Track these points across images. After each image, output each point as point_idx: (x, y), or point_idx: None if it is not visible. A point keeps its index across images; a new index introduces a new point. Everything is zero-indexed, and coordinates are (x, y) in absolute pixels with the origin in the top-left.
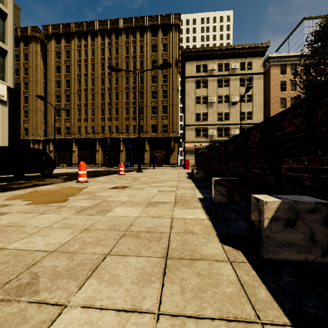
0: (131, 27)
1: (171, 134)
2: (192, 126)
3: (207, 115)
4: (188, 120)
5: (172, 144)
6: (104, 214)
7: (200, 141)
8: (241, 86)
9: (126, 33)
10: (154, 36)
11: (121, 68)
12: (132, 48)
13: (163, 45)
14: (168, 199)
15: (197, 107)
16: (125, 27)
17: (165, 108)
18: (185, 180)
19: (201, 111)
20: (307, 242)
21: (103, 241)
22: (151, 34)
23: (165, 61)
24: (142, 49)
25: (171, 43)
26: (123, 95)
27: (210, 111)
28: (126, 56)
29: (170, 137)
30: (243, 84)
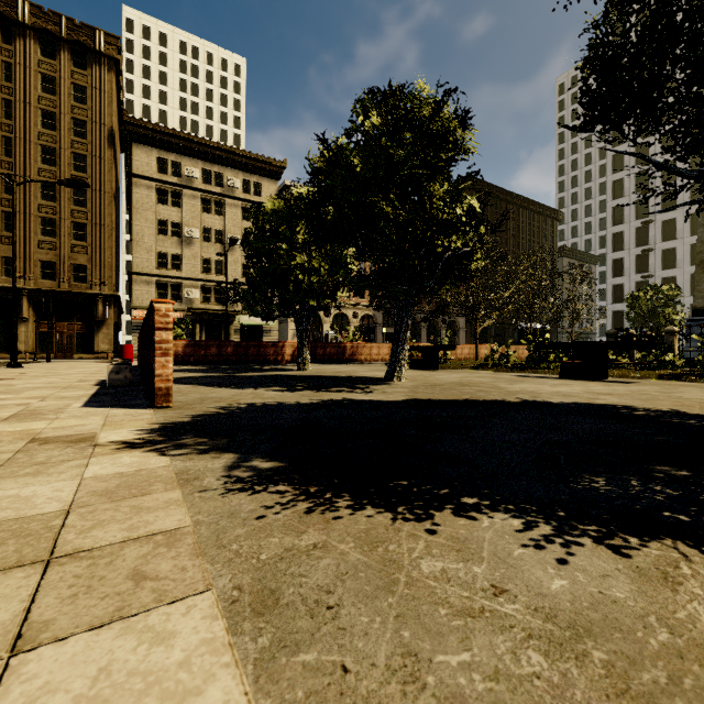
0: None
1: (99, 287)
2: (150, 277)
3: (181, 259)
4: (141, 264)
5: (101, 310)
6: (13, 386)
7: None
8: (244, 220)
9: None
10: (47, 56)
11: None
12: None
13: (76, 88)
14: (71, 381)
15: (159, 240)
16: None
17: (82, 230)
18: (104, 372)
19: (169, 250)
20: (125, 379)
21: (26, 389)
22: (39, 48)
23: (80, 125)
24: (11, 73)
25: (99, 92)
26: None
27: (188, 253)
28: None
29: (96, 293)
30: (247, 217)
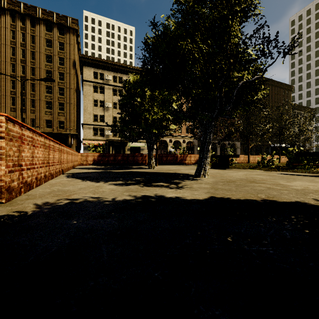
0: (20, 12)
1: (69, 130)
2: (90, 126)
3: (104, 117)
4: (86, 120)
5: (70, 141)
6: None
7: (97, 139)
8: None
9: (12, 15)
10: (48, 31)
11: (0, 72)
12: (20, 34)
13: (60, 44)
14: None
15: (94, 109)
16: (10, 9)
17: (62, 105)
18: None
19: (98, 113)
20: None
21: None
22: (45, 28)
23: (62, 60)
24: (34, 40)
25: (69, 45)
26: (7, 82)
27: (107, 114)
28: (12, 41)
29: (68, 133)
30: None
